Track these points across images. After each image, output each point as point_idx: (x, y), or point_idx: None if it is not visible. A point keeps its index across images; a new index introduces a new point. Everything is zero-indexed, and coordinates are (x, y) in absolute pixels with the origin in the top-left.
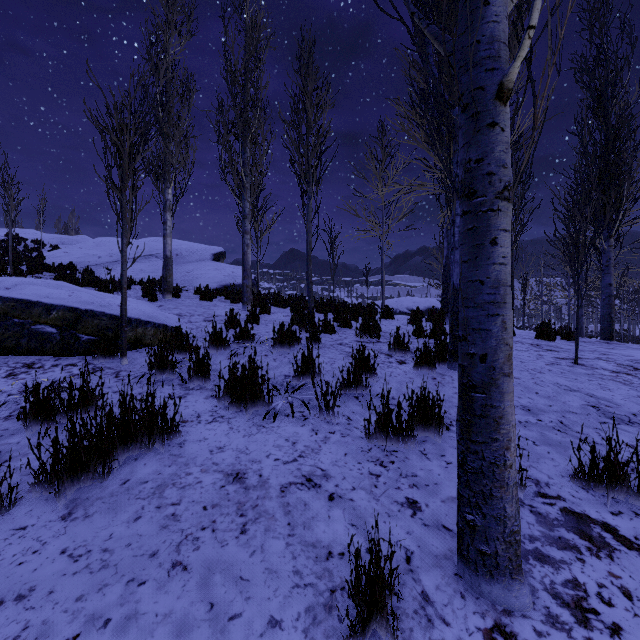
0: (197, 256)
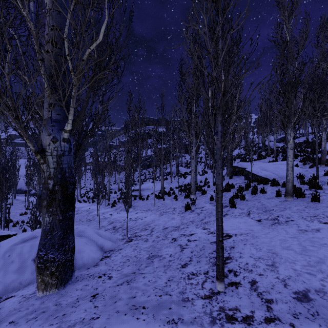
0: None
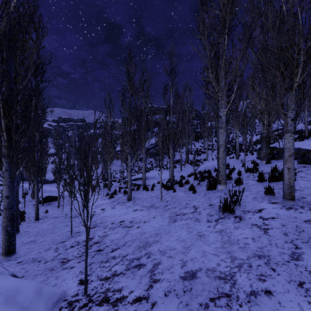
0: None
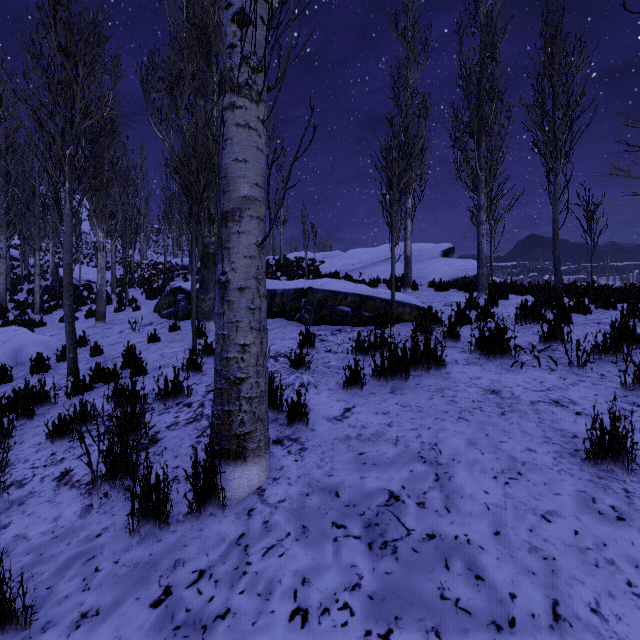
0: (427, 255)
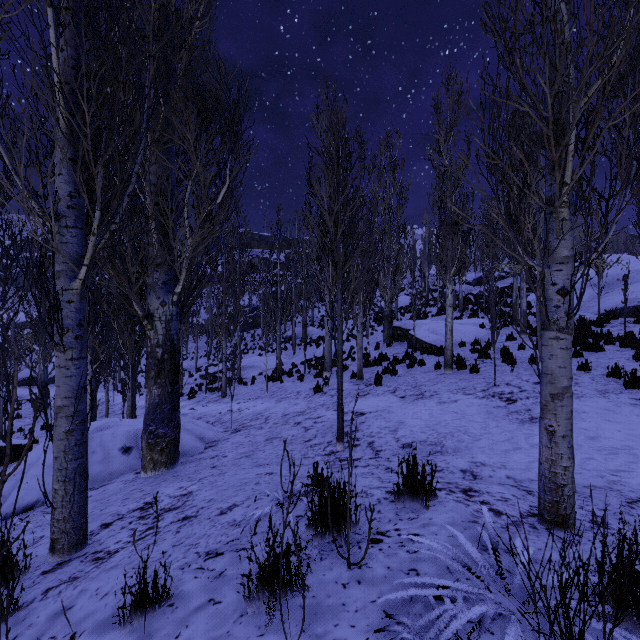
0: (639, 276)
